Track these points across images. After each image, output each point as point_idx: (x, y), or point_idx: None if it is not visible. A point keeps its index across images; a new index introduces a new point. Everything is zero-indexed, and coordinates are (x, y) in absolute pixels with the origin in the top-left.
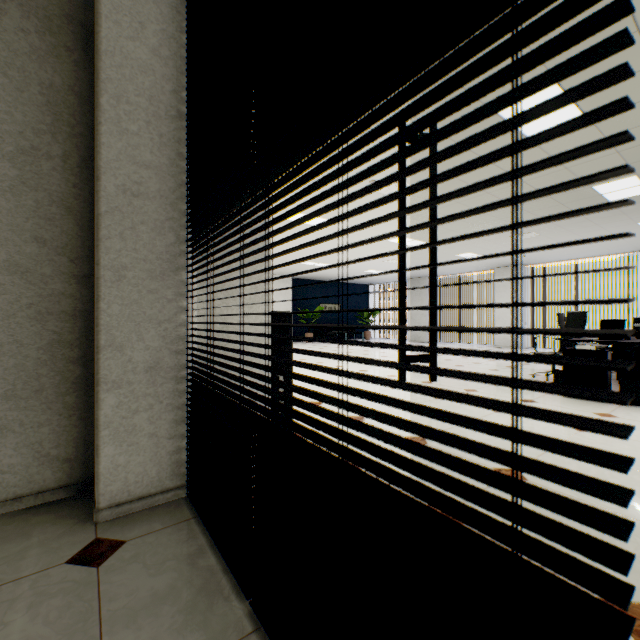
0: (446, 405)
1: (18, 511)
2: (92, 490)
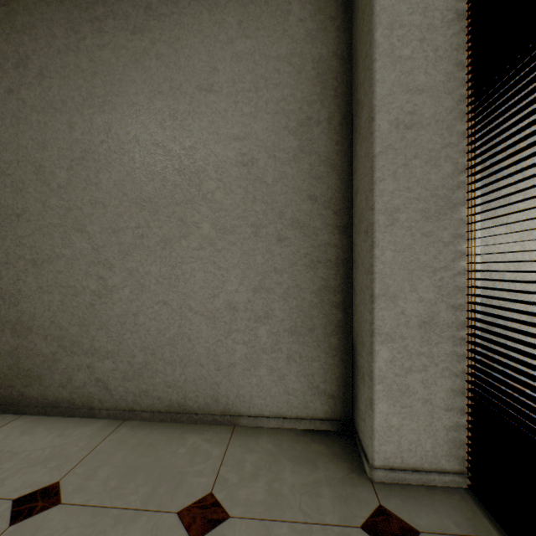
0: None
1: (298, 430)
2: (350, 430)
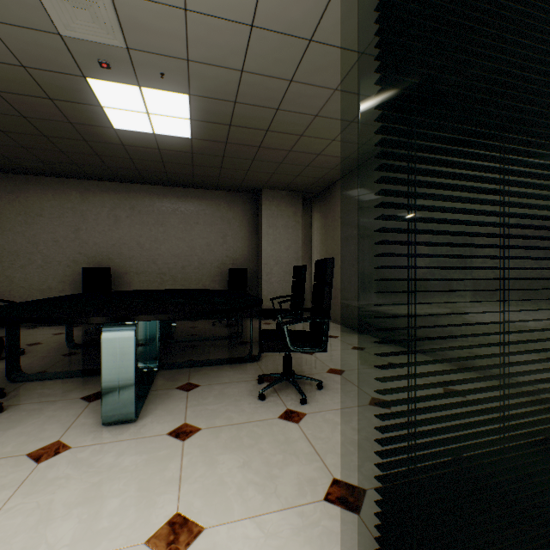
0: None
1: None
2: None
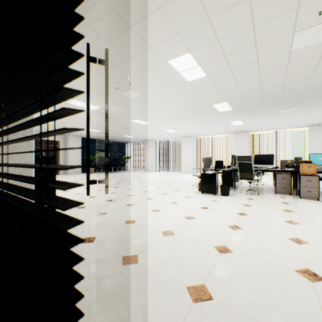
0: (151, 202)
1: None
2: None
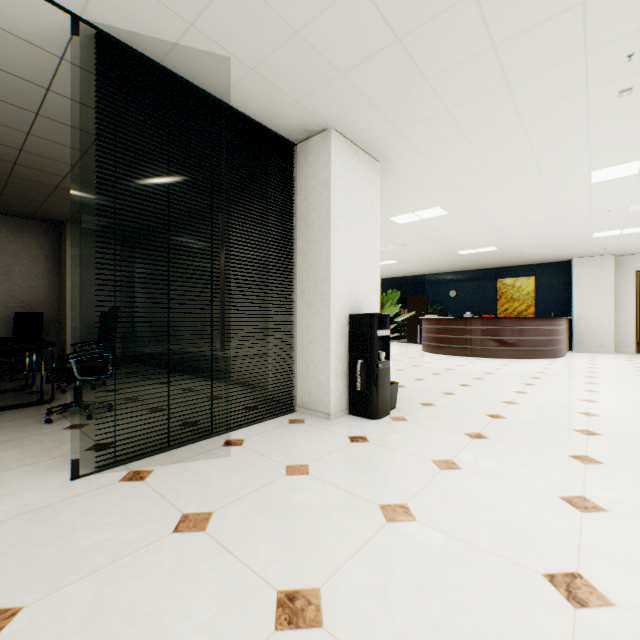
0: None
1: None
2: None
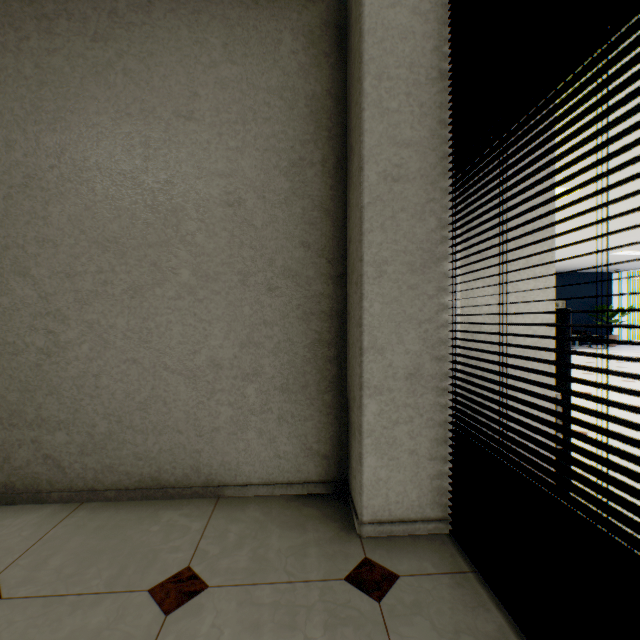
0: None
1: (290, 496)
2: (345, 491)
